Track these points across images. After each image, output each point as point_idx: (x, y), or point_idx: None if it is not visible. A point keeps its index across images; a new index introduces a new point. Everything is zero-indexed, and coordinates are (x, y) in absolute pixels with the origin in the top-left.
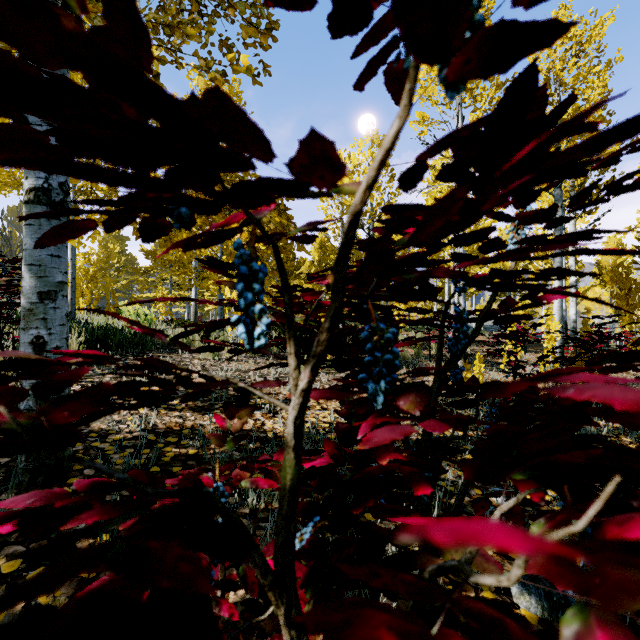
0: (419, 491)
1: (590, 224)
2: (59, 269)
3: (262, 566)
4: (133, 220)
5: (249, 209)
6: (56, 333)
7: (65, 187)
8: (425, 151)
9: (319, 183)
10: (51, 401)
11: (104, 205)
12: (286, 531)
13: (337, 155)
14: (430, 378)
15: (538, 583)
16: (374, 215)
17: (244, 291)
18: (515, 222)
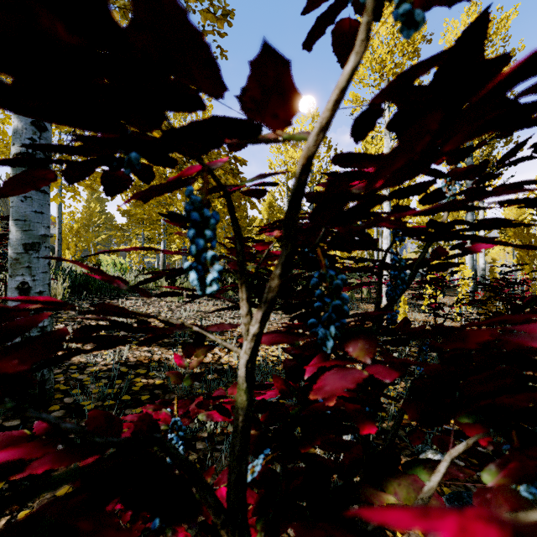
0: (365, 430)
1: None
2: (42, 224)
3: (215, 506)
4: (91, 171)
5: (200, 154)
6: (39, 279)
7: (47, 152)
8: (380, 92)
9: (271, 122)
10: (2, 348)
11: (58, 153)
12: (238, 470)
13: (292, 82)
14: None
15: (462, 500)
16: (314, 180)
17: (195, 237)
18: (447, 179)
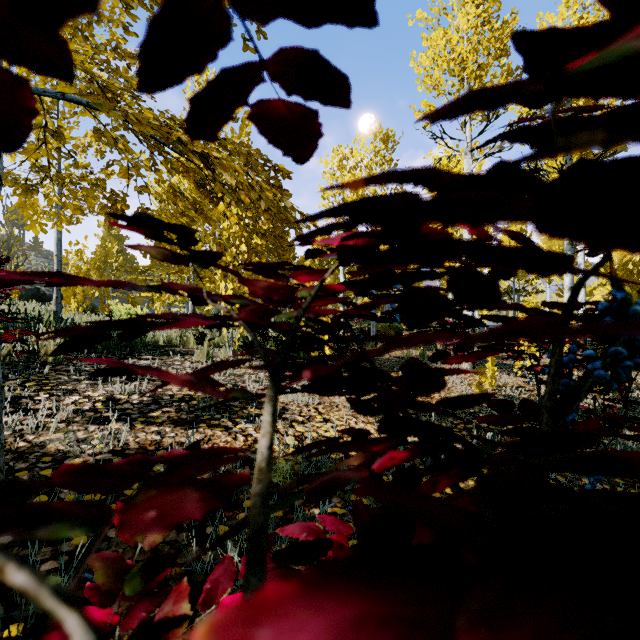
0: None
1: None
2: None
3: None
4: None
5: None
6: None
7: None
8: None
9: None
10: None
11: None
12: None
13: None
14: None
15: None
16: None
17: None
18: None
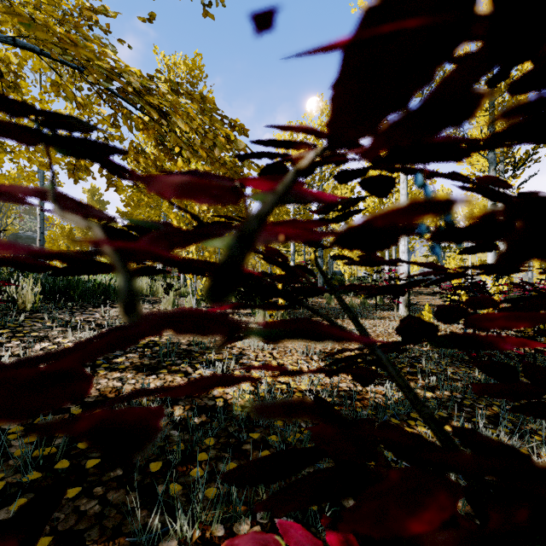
0: None
1: (518, 186)
2: None
3: None
4: None
5: None
6: None
7: None
8: None
9: None
10: None
11: None
12: None
13: None
14: (380, 328)
15: None
16: (323, 178)
17: None
18: None
